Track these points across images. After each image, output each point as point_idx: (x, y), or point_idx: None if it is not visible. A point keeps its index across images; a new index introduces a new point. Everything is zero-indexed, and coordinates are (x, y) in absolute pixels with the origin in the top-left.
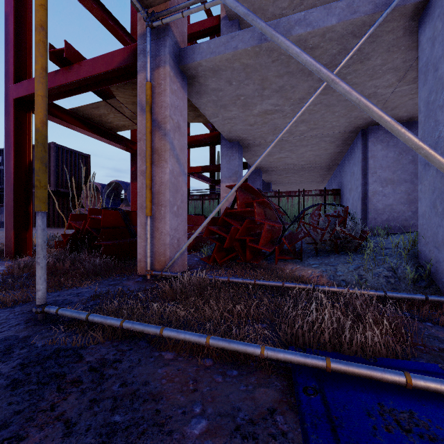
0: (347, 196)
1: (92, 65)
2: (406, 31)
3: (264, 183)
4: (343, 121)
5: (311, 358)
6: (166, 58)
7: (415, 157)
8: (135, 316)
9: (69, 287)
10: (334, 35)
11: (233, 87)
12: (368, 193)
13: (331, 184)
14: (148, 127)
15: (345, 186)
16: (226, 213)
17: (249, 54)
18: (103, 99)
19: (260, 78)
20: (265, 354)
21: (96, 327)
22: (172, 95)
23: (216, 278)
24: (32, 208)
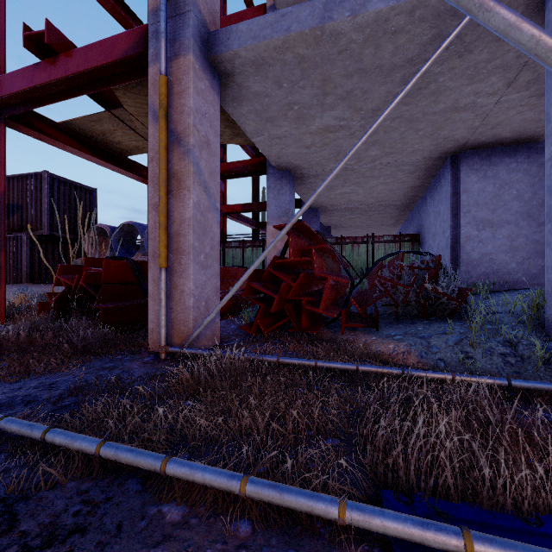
0: (430, 243)
1: (85, 55)
2: (527, 9)
3: (322, 227)
4: (427, 144)
5: (434, 531)
6: (189, 43)
7: (521, 192)
8: (128, 428)
9: (41, 374)
10: (426, 13)
11: (283, 90)
12: (460, 238)
13: (407, 228)
14: (163, 141)
15: (426, 230)
16: (274, 264)
17: (306, 40)
18: (106, 108)
19: (321, 77)
20: (347, 518)
21: (61, 449)
22: (197, 96)
23: (259, 358)
24: (5, 257)
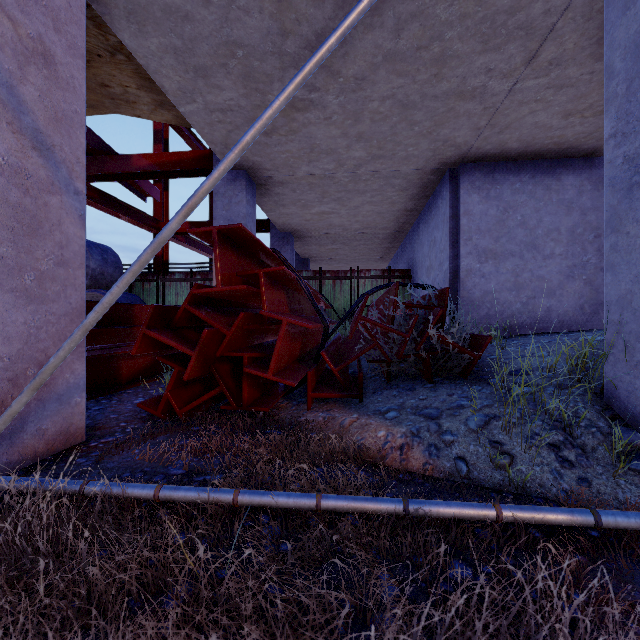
0: (424, 279)
1: None
2: None
3: (299, 258)
4: (424, 147)
5: None
6: None
7: (526, 218)
8: None
9: None
10: None
11: (214, 11)
12: (460, 271)
13: (397, 264)
14: None
15: (419, 263)
16: (197, 297)
17: None
18: None
19: None
20: None
21: None
22: None
23: (117, 491)
24: None
